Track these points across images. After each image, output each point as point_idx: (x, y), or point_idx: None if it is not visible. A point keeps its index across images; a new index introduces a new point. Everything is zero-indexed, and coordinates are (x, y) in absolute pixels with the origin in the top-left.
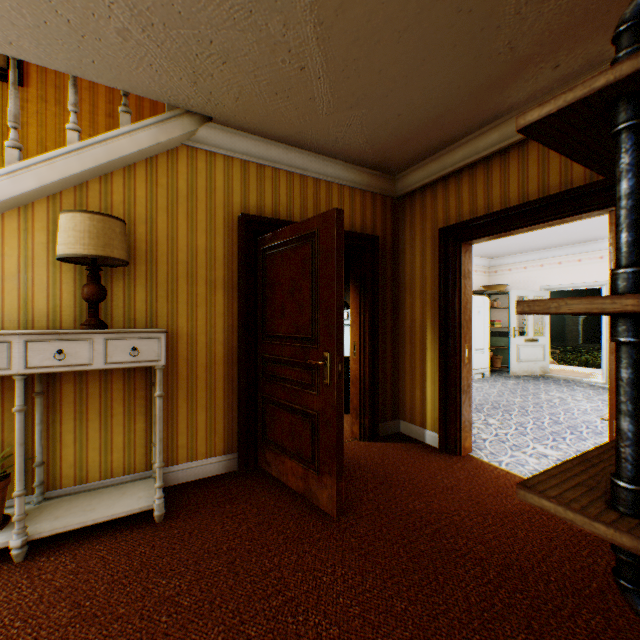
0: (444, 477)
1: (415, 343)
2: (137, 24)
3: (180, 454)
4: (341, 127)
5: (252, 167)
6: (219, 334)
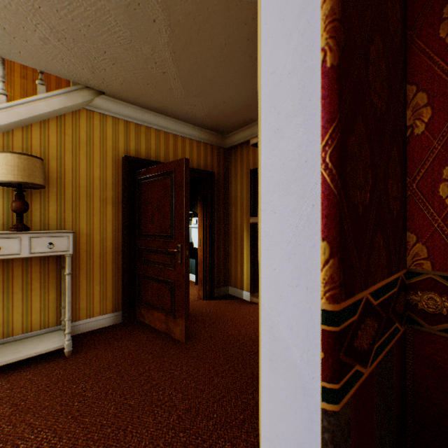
0: (251, 316)
1: (237, 238)
2: (55, 37)
3: (81, 313)
4: (190, 106)
5: (132, 125)
6: (109, 234)
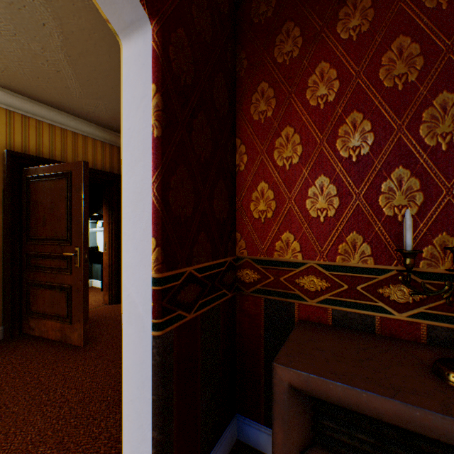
0: None
1: None
2: None
3: None
4: (92, 107)
5: (18, 116)
6: None
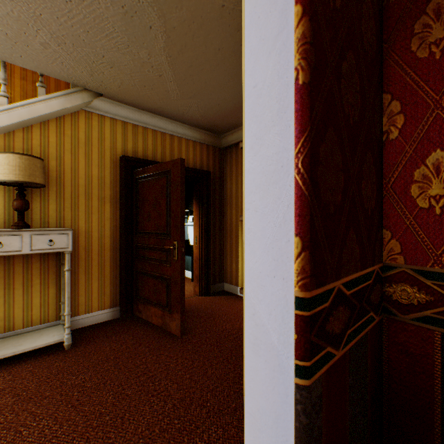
0: None
1: (233, 236)
2: (55, 42)
3: (80, 309)
4: (186, 107)
5: (130, 126)
6: (107, 231)
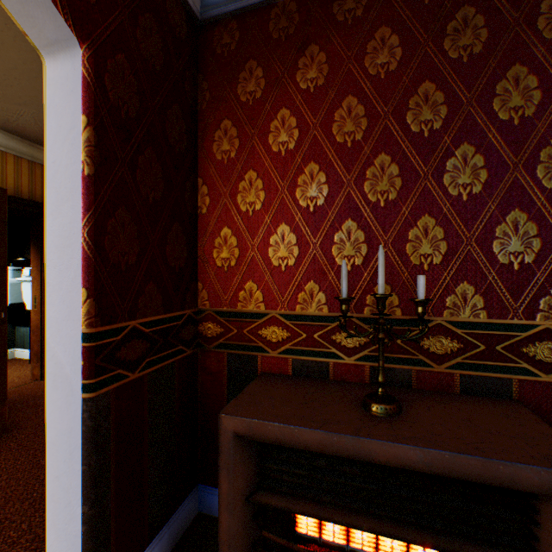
0: None
1: None
2: None
3: None
4: (13, 113)
5: None
6: None
